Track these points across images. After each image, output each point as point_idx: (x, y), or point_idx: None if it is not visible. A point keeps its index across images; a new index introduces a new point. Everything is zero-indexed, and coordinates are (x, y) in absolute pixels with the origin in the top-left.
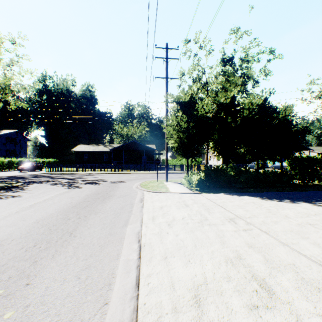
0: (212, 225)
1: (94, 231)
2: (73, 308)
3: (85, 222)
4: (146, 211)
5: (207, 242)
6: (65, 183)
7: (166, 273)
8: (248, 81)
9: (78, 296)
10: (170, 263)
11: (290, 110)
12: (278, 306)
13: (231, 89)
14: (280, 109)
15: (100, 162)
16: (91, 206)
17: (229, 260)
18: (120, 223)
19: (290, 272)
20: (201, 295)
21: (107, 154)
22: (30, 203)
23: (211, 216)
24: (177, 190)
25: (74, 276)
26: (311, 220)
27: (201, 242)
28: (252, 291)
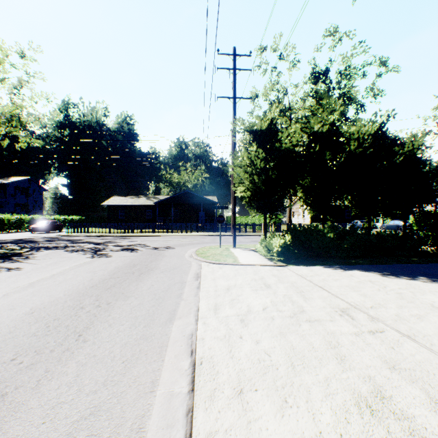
0: (313, 321)
1: (118, 331)
2: None
3: (106, 313)
4: (204, 294)
5: (312, 358)
6: (89, 249)
7: (243, 433)
8: (350, 104)
9: None
10: (249, 407)
11: (421, 142)
12: None
13: (329, 111)
14: (406, 140)
15: (141, 220)
16: (120, 286)
17: (363, 402)
18: (162, 316)
19: None
20: None
21: (151, 209)
22: (30, 279)
23: (308, 304)
24: (251, 261)
25: (64, 436)
26: None
27: (302, 358)
28: None
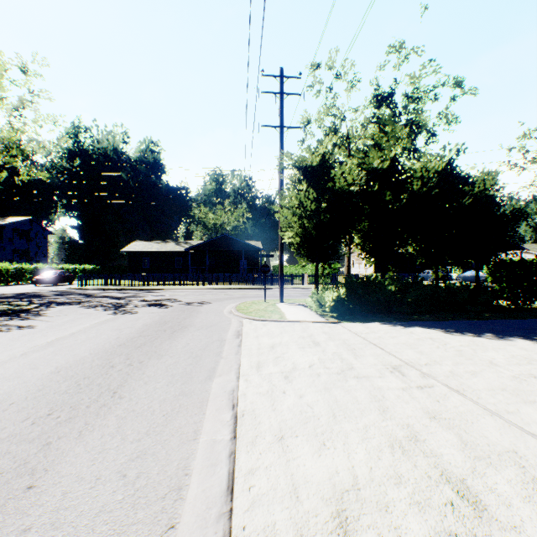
0: (361, 378)
1: (156, 389)
2: (110, 535)
3: (140, 371)
4: (246, 352)
5: (354, 410)
6: (110, 305)
7: (282, 468)
8: (419, 133)
9: (120, 511)
10: (289, 449)
11: (493, 181)
12: (497, 535)
13: (390, 144)
14: (476, 179)
15: (169, 270)
16: (152, 344)
17: (397, 444)
18: (201, 374)
19: (510, 467)
20: (349, 511)
21: (182, 256)
22: (48, 338)
23: (359, 361)
24: (300, 318)
25: (115, 473)
26: (536, 370)
27: (344, 410)
28: (443, 504)
